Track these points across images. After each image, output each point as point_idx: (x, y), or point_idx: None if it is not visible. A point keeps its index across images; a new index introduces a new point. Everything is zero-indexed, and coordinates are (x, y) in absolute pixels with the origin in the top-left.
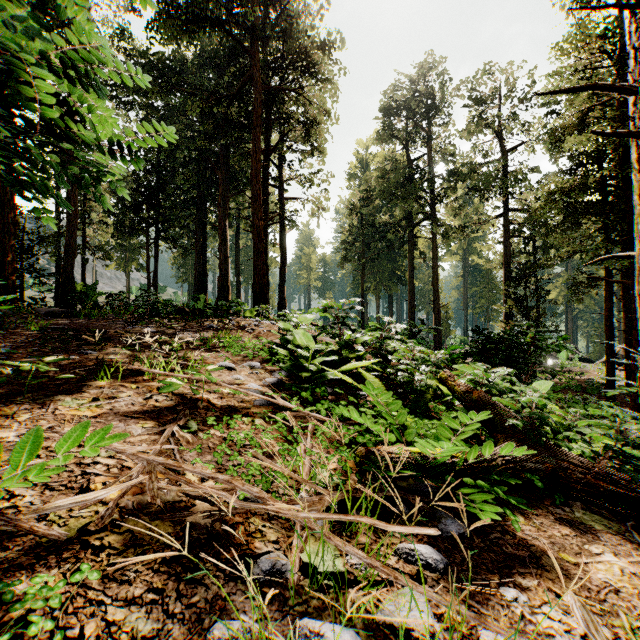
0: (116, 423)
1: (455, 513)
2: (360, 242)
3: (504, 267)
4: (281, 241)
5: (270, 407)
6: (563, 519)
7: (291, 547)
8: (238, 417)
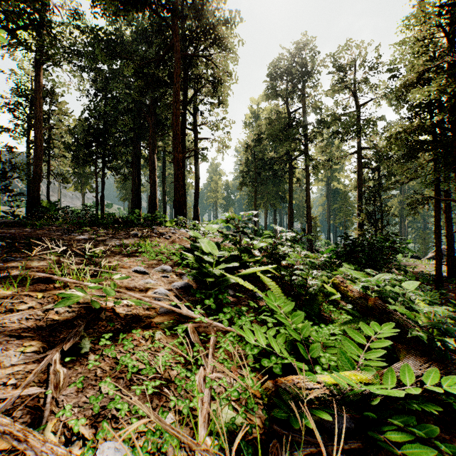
0: None
1: None
2: (253, 171)
3: (358, 190)
4: (195, 170)
5: (174, 315)
6: None
7: None
8: (137, 332)
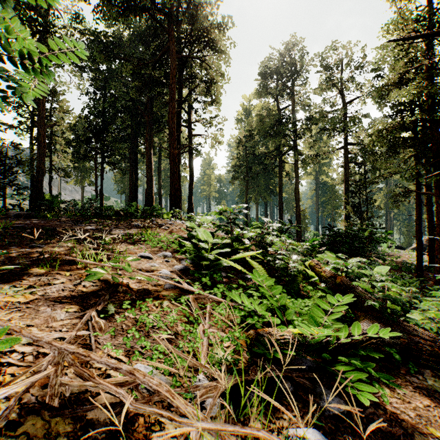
0: (44, 308)
1: (332, 388)
2: (245, 166)
3: (344, 183)
4: (190, 165)
5: (177, 290)
6: (420, 388)
7: (188, 439)
8: (149, 300)
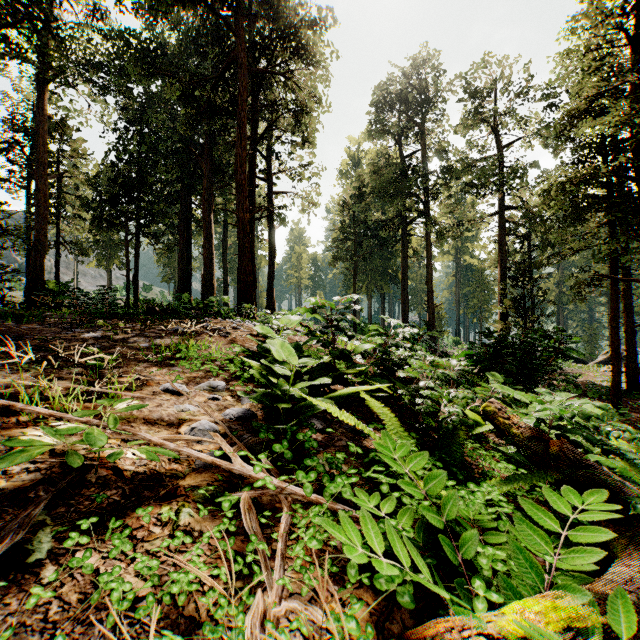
0: None
1: None
2: (352, 240)
3: (500, 266)
4: (270, 237)
5: (221, 471)
6: None
7: None
8: (144, 513)
